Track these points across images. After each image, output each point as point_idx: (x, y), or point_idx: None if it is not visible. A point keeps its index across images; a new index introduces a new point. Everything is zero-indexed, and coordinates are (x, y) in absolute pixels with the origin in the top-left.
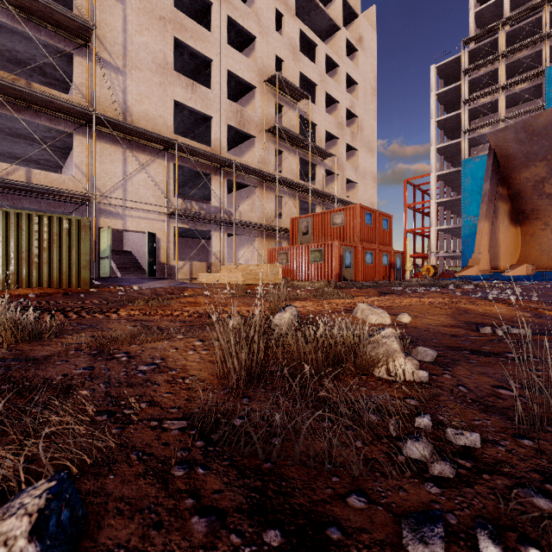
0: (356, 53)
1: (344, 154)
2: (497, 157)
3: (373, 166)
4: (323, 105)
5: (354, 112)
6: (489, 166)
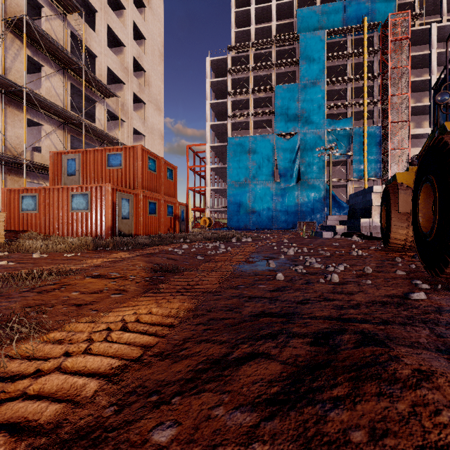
0: (144, 9)
1: (131, 102)
2: None
3: (160, 124)
4: (106, 38)
5: (141, 64)
6: None
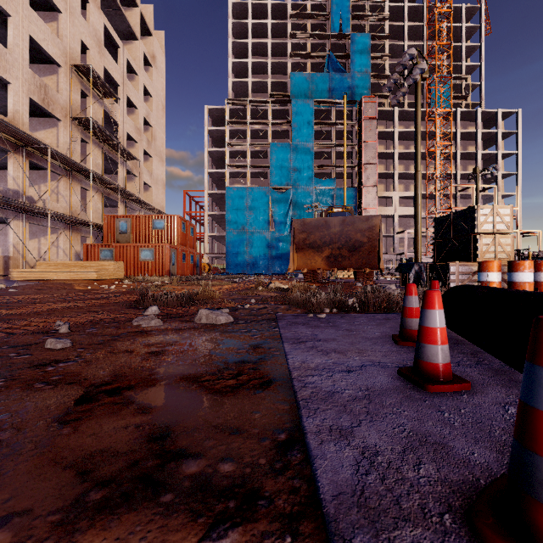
0: (150, 68)
1: (142, 159)
2: (294, 228)
3: (163, 174)
4: (125, 107)
5: (149, 122)
6: (292, 231)
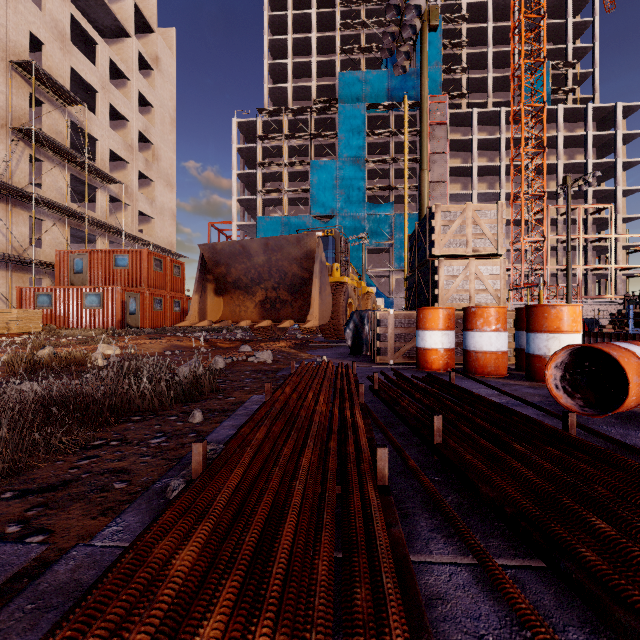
0: (152, 72)
1: (136, 183)
2: (205, 258)
3: (172, 203)
4: (107, 119)
5: (149, 138)
6: (200, 262)
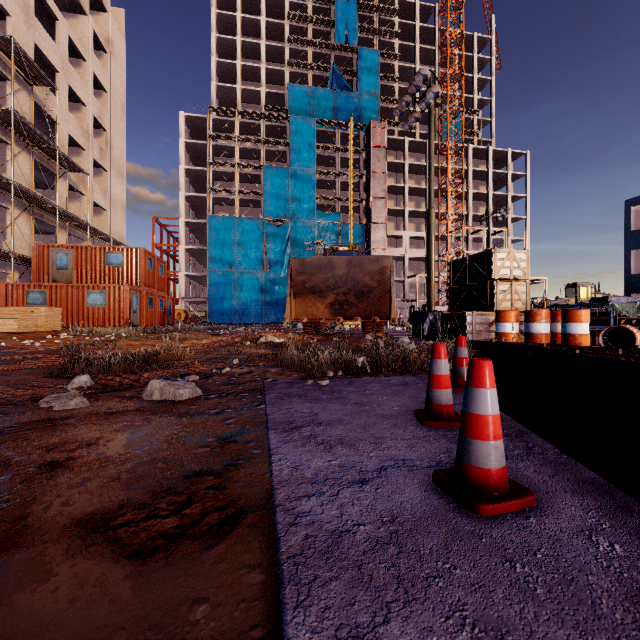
0: (104, 54)
1: (92, 172)
2: (292, 268)
3: (123, 195)
4: (67, 102)
5: (103, 124)
6: (290, 272)
